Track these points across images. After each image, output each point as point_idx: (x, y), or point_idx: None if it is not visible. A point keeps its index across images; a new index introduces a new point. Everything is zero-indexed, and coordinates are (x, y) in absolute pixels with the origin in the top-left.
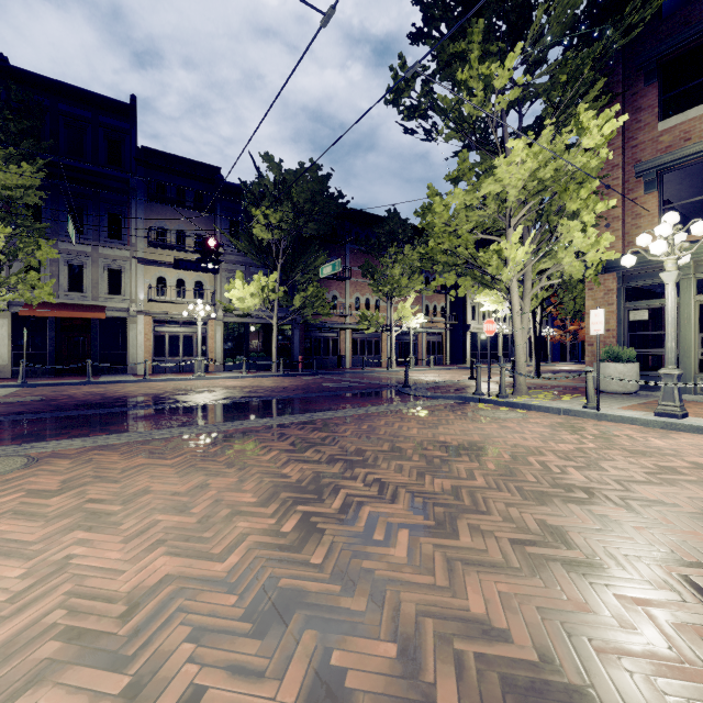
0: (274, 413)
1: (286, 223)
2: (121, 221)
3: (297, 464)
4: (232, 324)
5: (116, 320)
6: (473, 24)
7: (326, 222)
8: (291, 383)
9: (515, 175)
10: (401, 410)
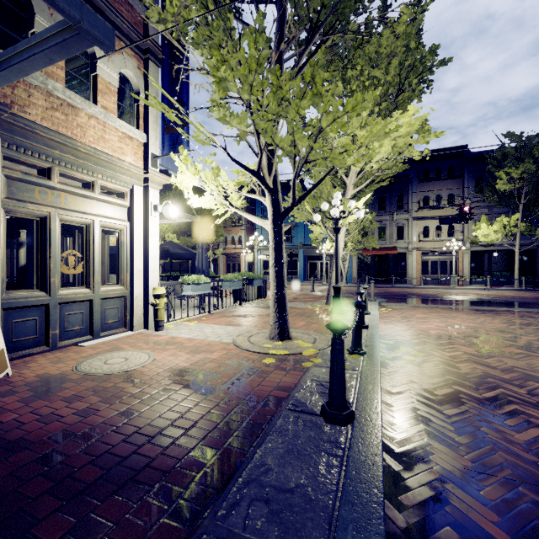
0: (511, 307)
1: (527, 173)
2: (403, 198)
3: (520, 320)
4: (476, 252)
5: (401, 254)
6: None
7: None
8: (531, 295)
9: None
10: None
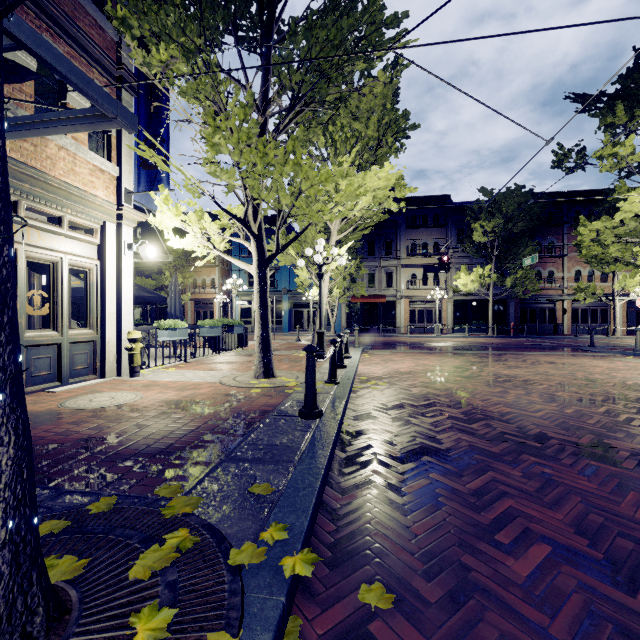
0: (476, 350)
1: (498, 227)
2: (392, 244)
3: (476, 359)
4: (458, 301)
5: (390, 302)
6: (619, 104)
7: (534, 219)
8: (498, 341)
9: None
10: (557, 354)
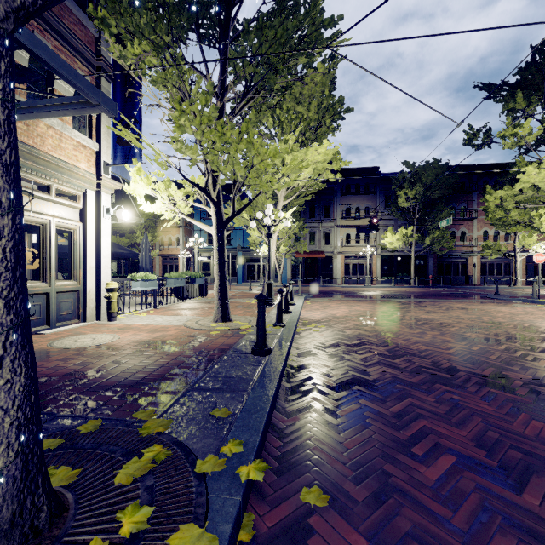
0: (400, 298)
1: (419, 194)
2: (330, 208)
3: (400, 306)
4: (386, 256)
5: (328, 257)
6: (518, 92)
7: (449, 187)
8: (419, 291)
9: (537, 178)
10: (467, 301)
